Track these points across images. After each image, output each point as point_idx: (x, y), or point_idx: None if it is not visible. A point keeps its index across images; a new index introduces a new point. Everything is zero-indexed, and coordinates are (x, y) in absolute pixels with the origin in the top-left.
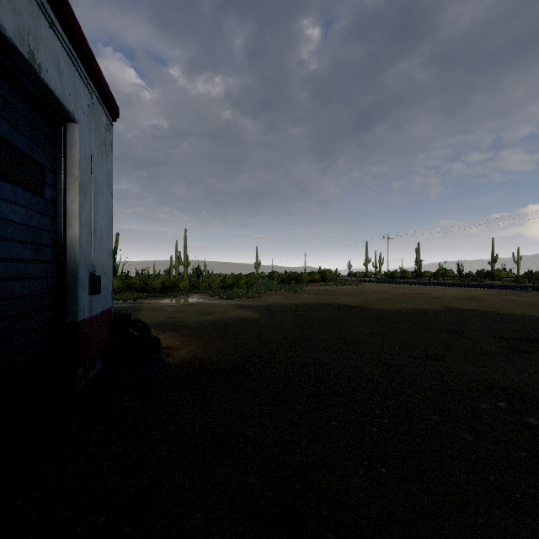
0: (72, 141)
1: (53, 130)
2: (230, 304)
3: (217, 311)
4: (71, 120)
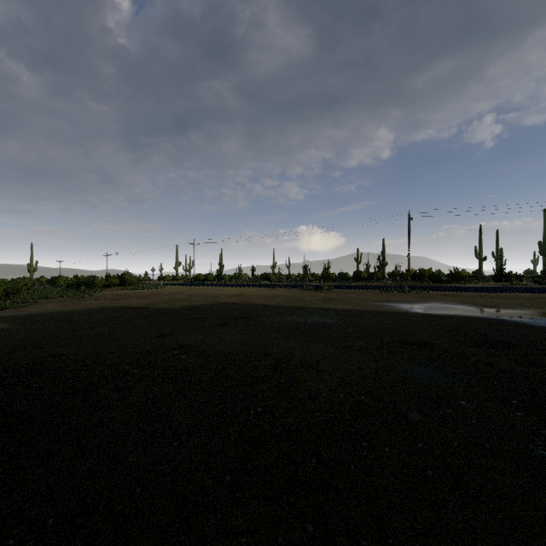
0: None
1: None
2: None
3: None
4: None
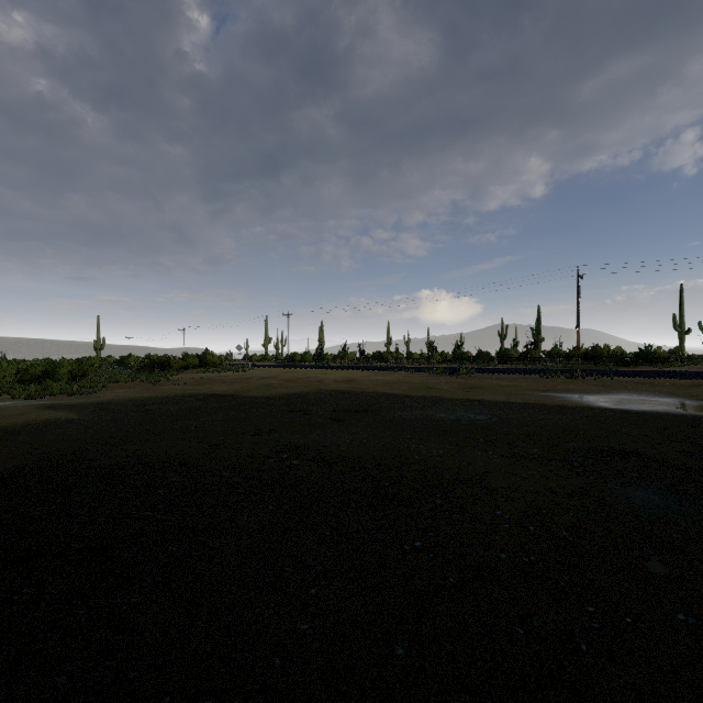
0: None
1: None
2: (30, 405)
3: (1, 416)
4: None
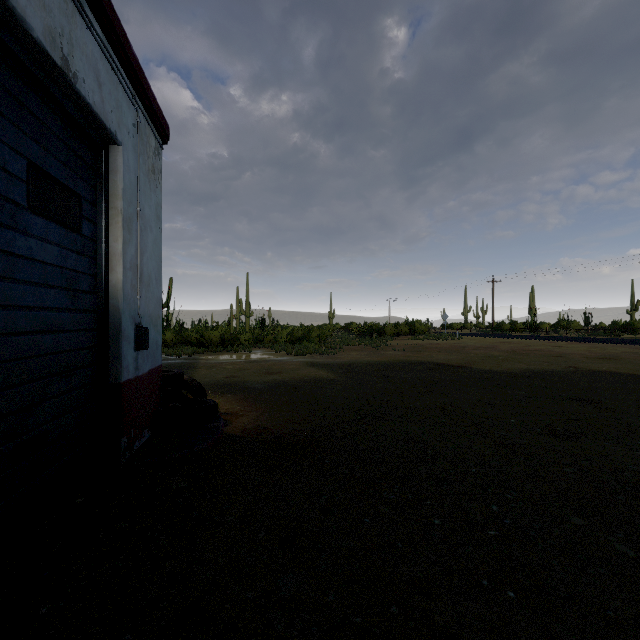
0: (115, 166)
1: (93, 155)
2: (299, 361)
3: (285, 369)
4: (113, 142)
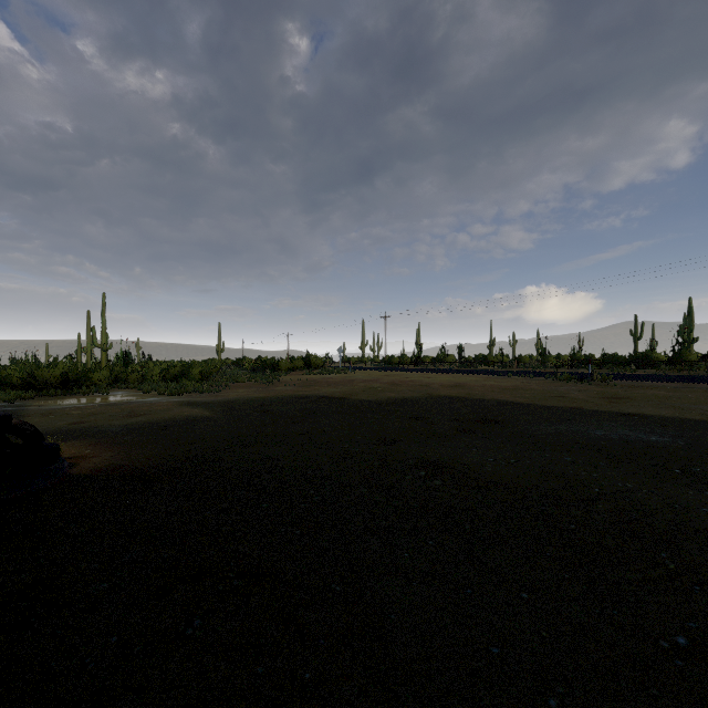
0: None
1: None
2: (173, 401)
3: (153, 411)
4: None
